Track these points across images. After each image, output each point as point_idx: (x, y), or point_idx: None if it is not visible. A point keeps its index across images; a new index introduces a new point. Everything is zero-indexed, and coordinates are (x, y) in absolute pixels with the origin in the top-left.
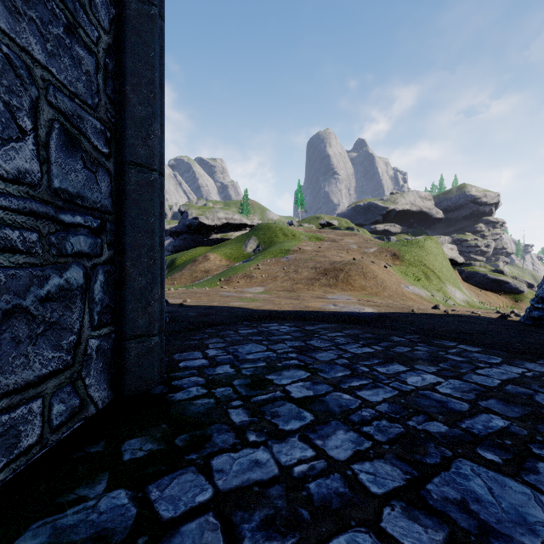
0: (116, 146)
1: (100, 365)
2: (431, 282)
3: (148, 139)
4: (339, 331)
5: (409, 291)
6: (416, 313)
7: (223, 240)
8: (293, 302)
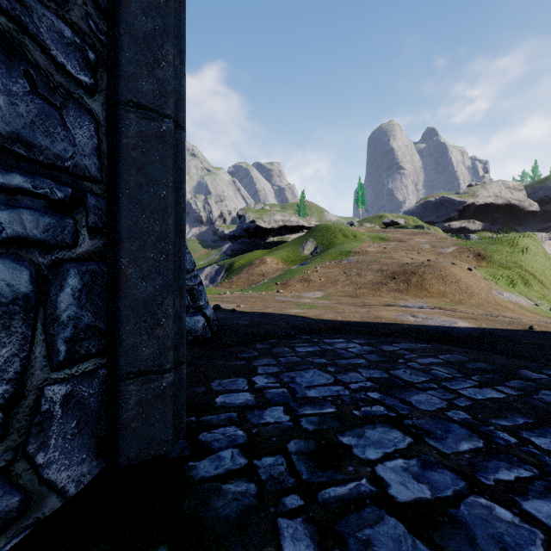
0: (107, 79)
1: (72, 424)
2: (530, 288)
3: (156, 68)
4: (433, 356)
5: (503, 298)
6: (539, 331)
7: (279, 243)
8: (359, 310)
